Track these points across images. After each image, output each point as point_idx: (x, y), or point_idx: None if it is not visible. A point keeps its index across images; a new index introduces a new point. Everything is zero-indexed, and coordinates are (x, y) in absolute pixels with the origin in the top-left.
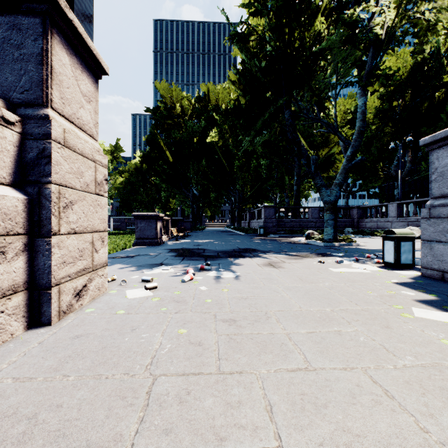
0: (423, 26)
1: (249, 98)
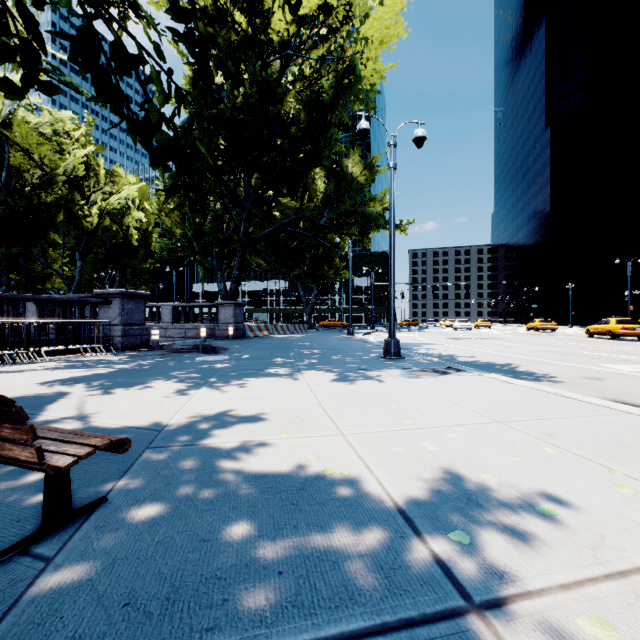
0: (114, 234)
1: None
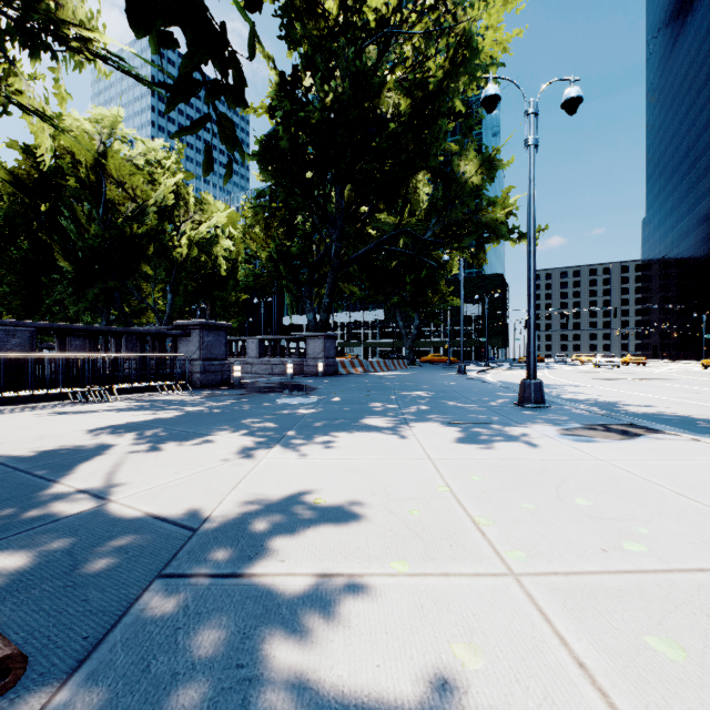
0: (203, 264)
1: (73, 262)
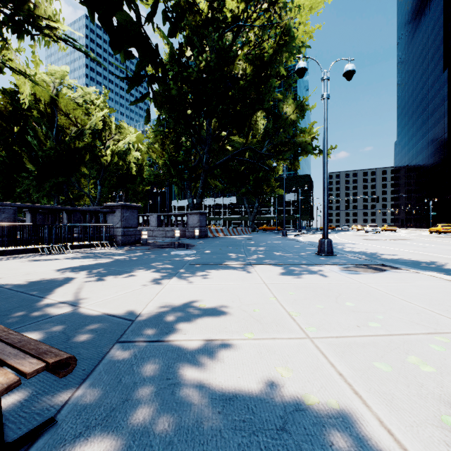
0: (121, 167)
1: (36, 165)
